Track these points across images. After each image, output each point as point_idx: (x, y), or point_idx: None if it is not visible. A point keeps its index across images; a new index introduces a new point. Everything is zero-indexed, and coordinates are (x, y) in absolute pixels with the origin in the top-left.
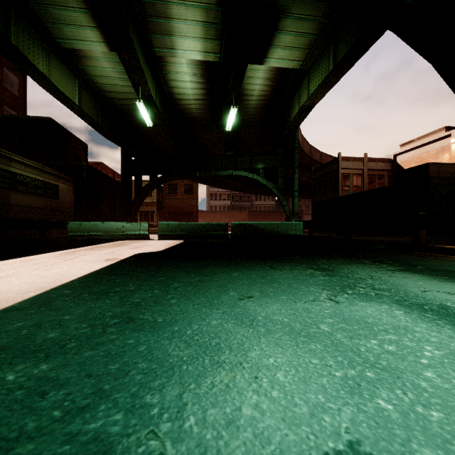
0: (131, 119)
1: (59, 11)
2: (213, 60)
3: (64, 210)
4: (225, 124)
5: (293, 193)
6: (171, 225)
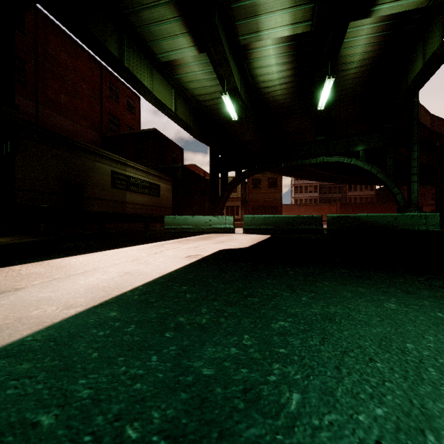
0: (218, 118)
1: (158, 27)
2: (303, 30)
3: (164, 206)
4: (315, 104)
5: (409, 177)
6: (257, 219)
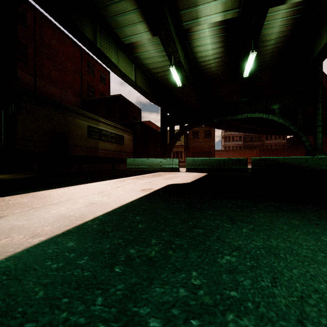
0: (167, 86)
1: (122, 18)
2: (232, 16)
3: (127, 151)
4: (241, 73)
5: (314, 128)
6: (196, 160)
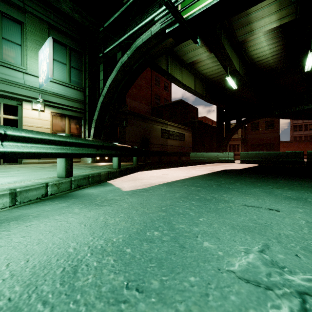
0: (223, 86)
1: (186, 47)
2: (289, 20)
3: (187, 146)
4: (304, 66)
5: None
6: (250, 154)
